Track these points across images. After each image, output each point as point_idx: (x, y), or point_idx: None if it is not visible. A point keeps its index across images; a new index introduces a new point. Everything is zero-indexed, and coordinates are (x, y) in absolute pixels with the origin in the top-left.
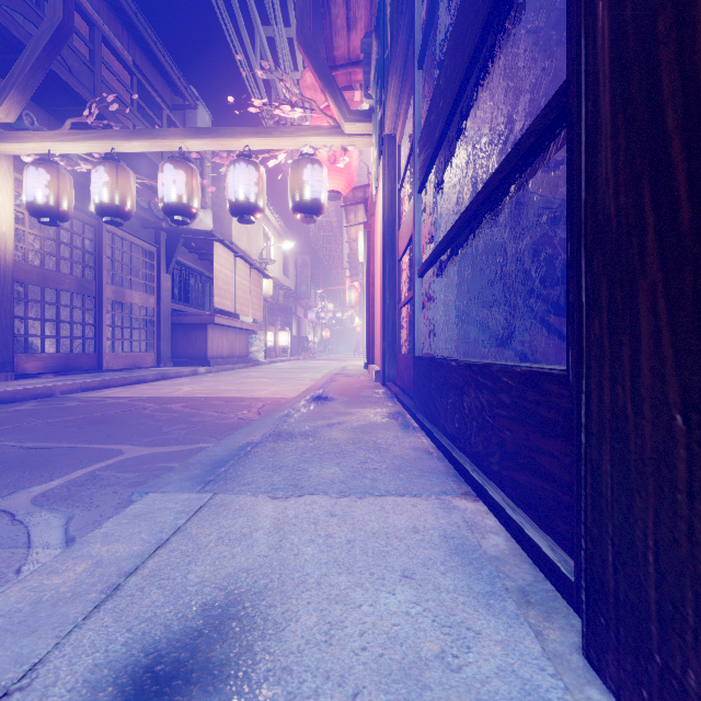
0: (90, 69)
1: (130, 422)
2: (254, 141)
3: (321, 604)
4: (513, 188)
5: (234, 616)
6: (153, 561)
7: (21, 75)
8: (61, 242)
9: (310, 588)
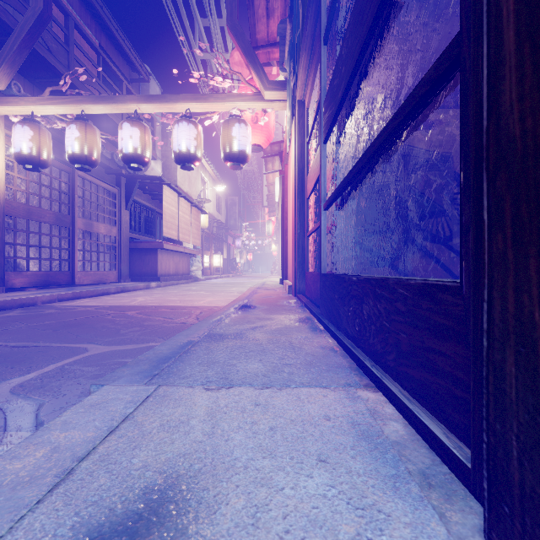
0: (65, 49)
1: (95, 325)
2: (194, 105)
3: (248, 487)
4: (405, 133)
5: (172, 499)
6: (103, 446)
7: (10, 52)
8: (43, 185)
9: (238, 472)
